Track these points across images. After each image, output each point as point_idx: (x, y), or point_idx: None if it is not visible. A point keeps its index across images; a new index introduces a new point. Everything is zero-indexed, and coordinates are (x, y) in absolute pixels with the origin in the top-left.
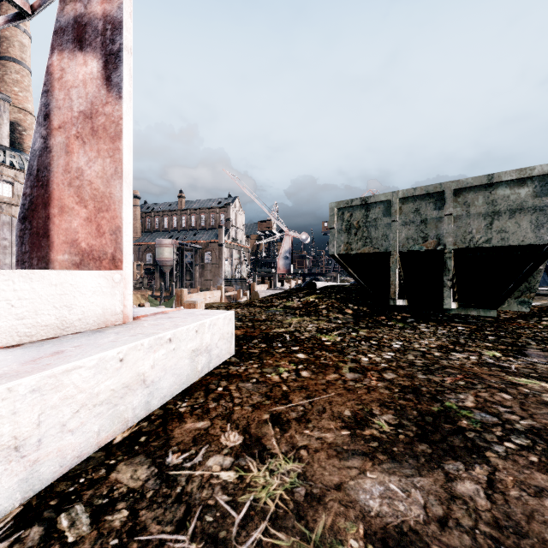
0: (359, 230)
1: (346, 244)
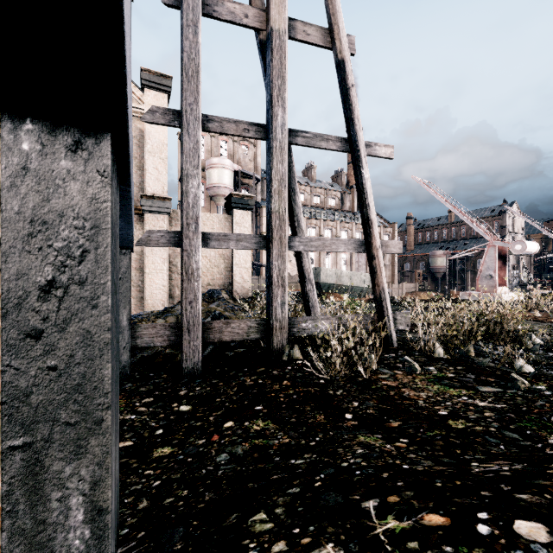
0: None
1: None
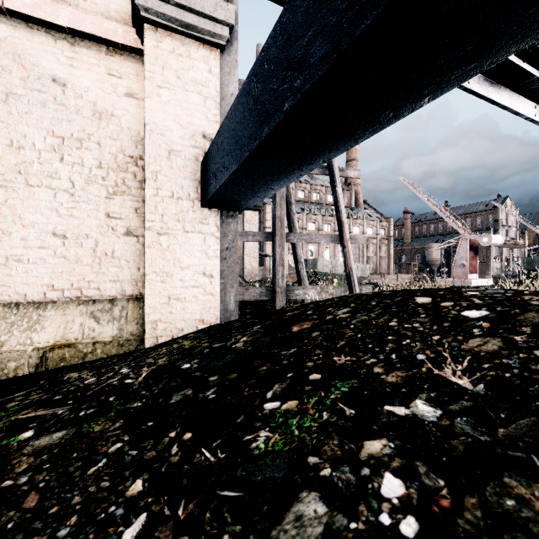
0: (530, 264)
1: (527, 267)
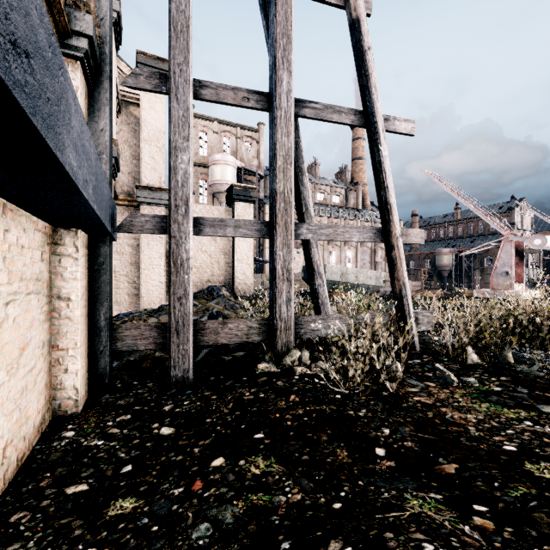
0: None
1: None
